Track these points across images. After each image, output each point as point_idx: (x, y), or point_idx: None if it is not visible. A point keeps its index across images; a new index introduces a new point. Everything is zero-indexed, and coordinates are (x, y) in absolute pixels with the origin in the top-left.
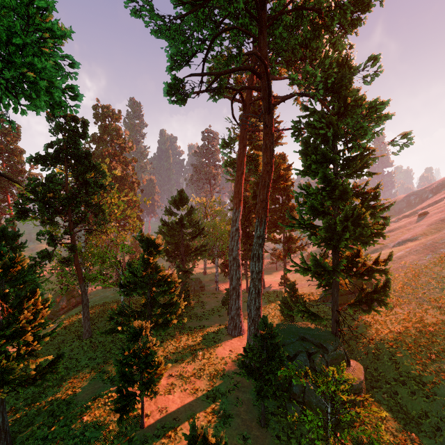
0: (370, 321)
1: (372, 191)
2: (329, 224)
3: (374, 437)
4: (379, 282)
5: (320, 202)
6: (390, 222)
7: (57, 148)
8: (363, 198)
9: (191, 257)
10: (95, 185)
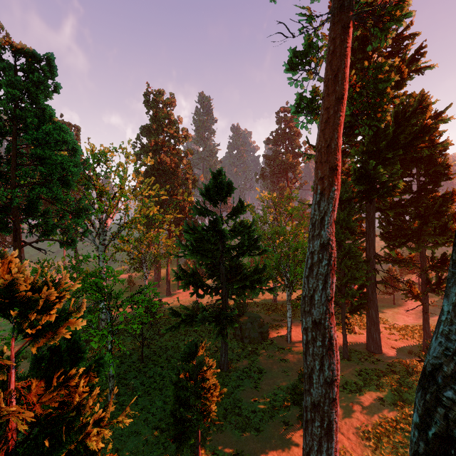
0: None
1: None
2: None
3: None
4: None
5: None
6: None
7: None
8: None
9: (235, 290)
10: (48, 161)
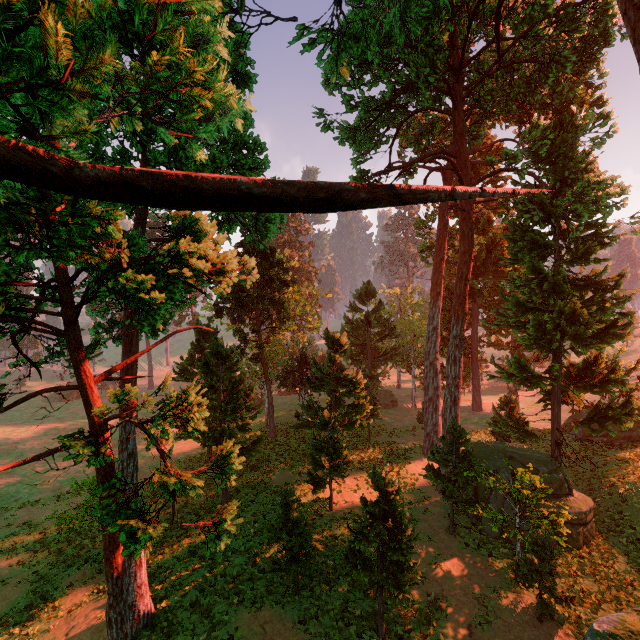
0: (631, 459)
1: (609, 280)
2: (539, 323)
3: (589, 570)
4: (613, 395)
5: (528, 297)
6: (631, 319)
7: (247, 248)
8: (597, 289)
9: (379, 362)
10: (280, 282)
